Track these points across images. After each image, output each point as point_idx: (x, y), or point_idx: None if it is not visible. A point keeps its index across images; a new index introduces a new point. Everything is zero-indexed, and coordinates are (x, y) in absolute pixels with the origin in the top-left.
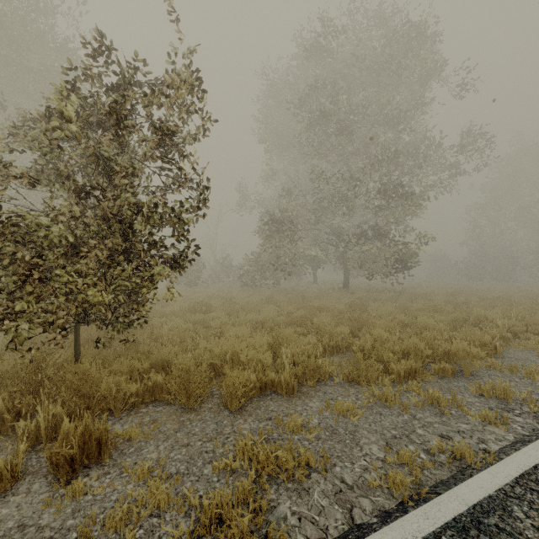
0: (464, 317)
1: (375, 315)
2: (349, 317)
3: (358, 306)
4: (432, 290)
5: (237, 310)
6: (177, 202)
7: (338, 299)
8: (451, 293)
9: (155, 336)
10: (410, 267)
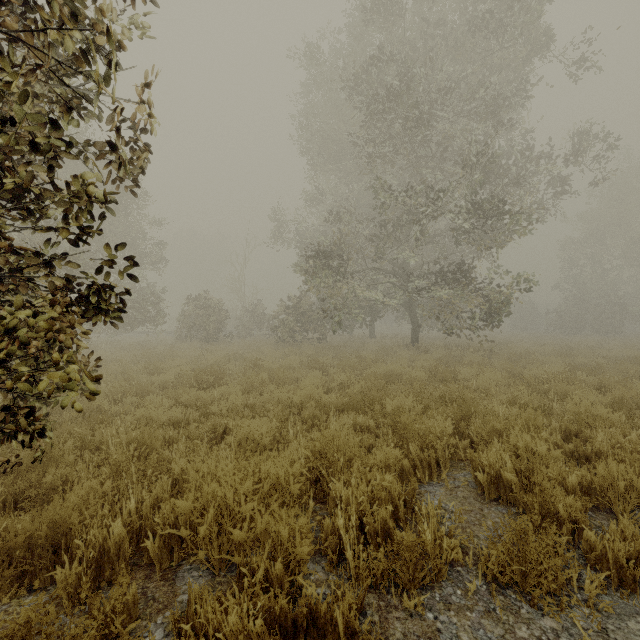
0: (633, 396)
1: (474, 389)
2: (439, 394)
3: (446, 374)
4: (531, 348)
5: (263, 380)
6: (38, 121)
7: (408, 360)
8: (563, 352)
9: (96, 442)
10: (508, 316)
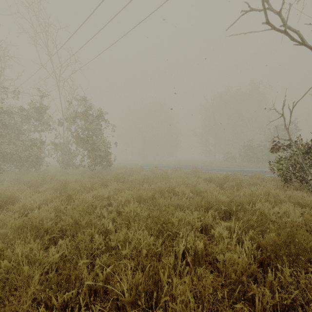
0: None
1: None
2: None
3: None
4: None
5: None
6: None
7: None
8: None
9: None
10: None
